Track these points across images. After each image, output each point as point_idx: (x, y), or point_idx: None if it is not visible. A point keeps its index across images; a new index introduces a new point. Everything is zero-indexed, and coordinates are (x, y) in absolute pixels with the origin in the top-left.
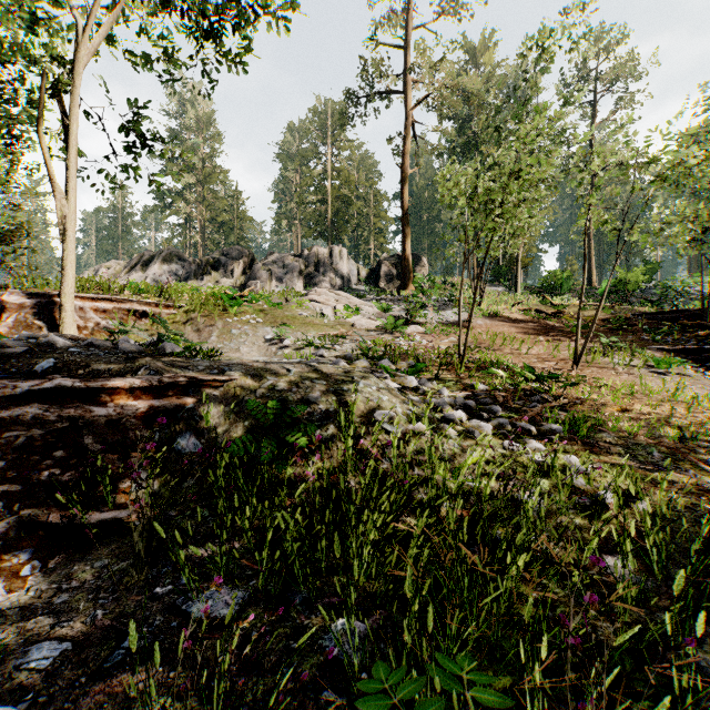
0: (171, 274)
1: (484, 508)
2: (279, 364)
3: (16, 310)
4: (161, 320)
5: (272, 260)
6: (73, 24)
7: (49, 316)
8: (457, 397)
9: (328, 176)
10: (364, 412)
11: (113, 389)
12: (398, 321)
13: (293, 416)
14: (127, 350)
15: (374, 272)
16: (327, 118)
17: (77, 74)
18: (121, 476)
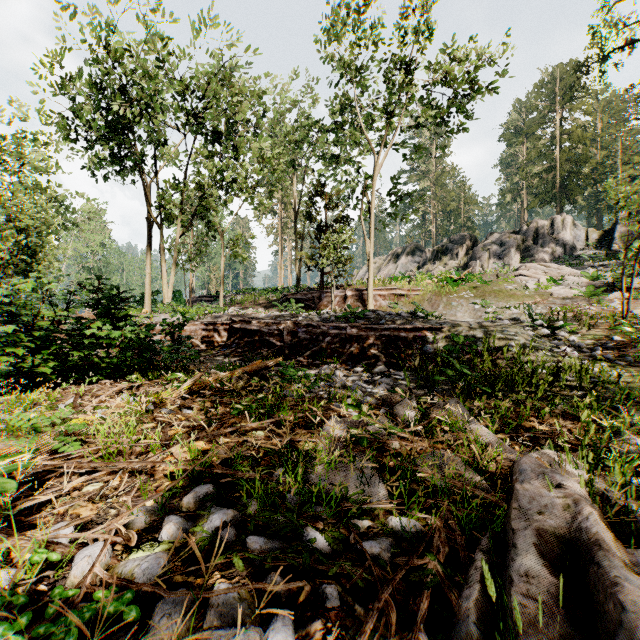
0: (412, 262)
1: (539, 377)
2: (467, 322)
3: (350, 298)
4: (416, 303)
5: (490, 240)
6: (368, 145)
7: (362, 300)
8: (577, 342)
9: (557, 142)
10: (501, 342)
11: (405, 329)
12: (598, 289)
13: (466, 340)
14: (404, 316)
15: (608, 233)
16: (555, 84)
17: (373, 181)
18: (408, 356)
